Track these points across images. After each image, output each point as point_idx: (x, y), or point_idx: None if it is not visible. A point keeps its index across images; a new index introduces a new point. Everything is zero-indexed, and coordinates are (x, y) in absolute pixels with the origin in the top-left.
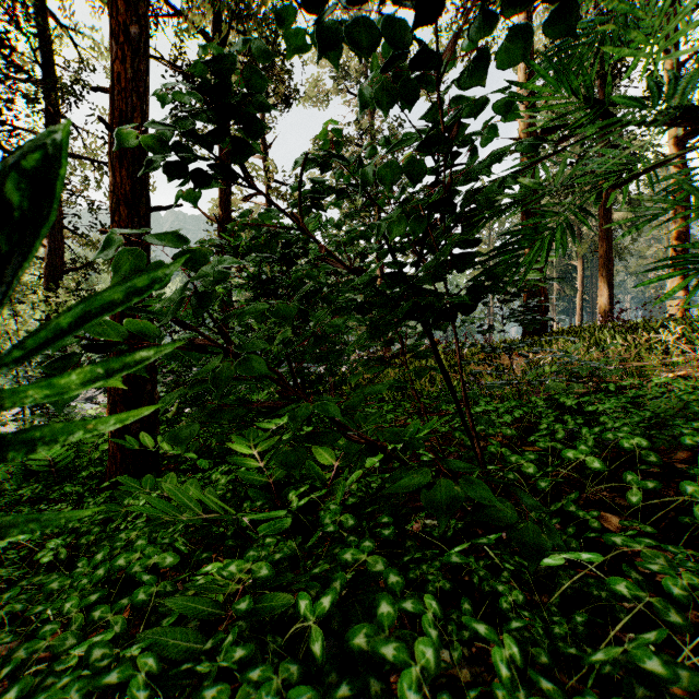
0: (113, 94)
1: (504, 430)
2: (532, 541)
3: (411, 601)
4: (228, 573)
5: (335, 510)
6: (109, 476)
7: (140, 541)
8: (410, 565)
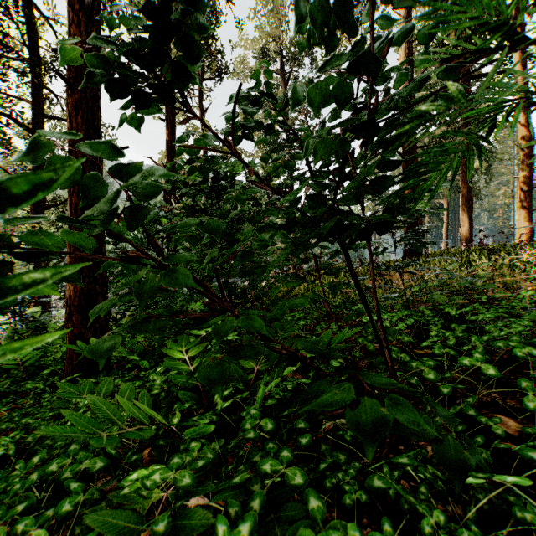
0: None
1: (401, 337)
2: (451, 458)
3: (334, 535)
4: (152, 483)
5: (255, 415)
6: (66, 374)
7: (73, 445)
8: (326, 472)
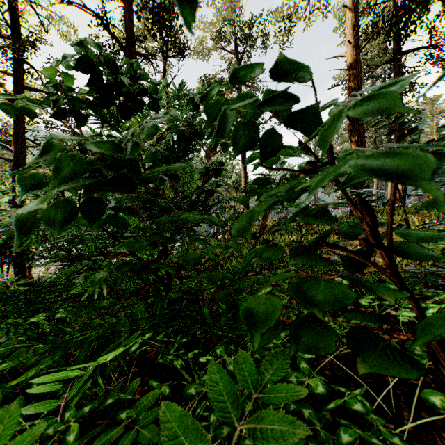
0: None
1: None
2: None
3: None
4: None
5: None
6: None
7: None
8: None
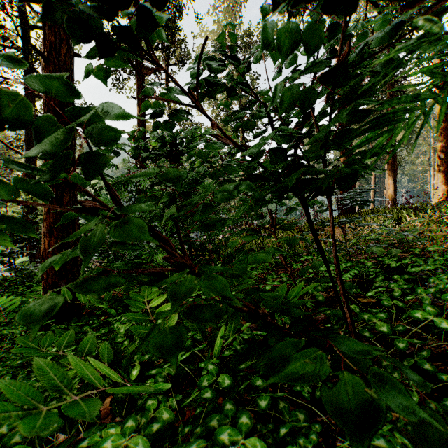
0: (45, 29)
1: None
2: (430, 436)
3: None
4: None
5: (213, 371)
6: None
7: None
8: (286, 436)
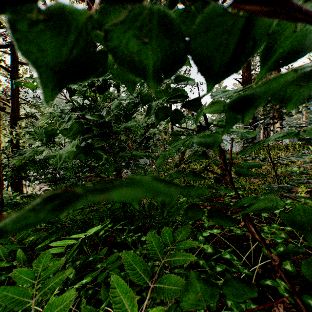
0: None
1: None
2: None
3: None
4: None
5: None
6: None
7: None
8: None
